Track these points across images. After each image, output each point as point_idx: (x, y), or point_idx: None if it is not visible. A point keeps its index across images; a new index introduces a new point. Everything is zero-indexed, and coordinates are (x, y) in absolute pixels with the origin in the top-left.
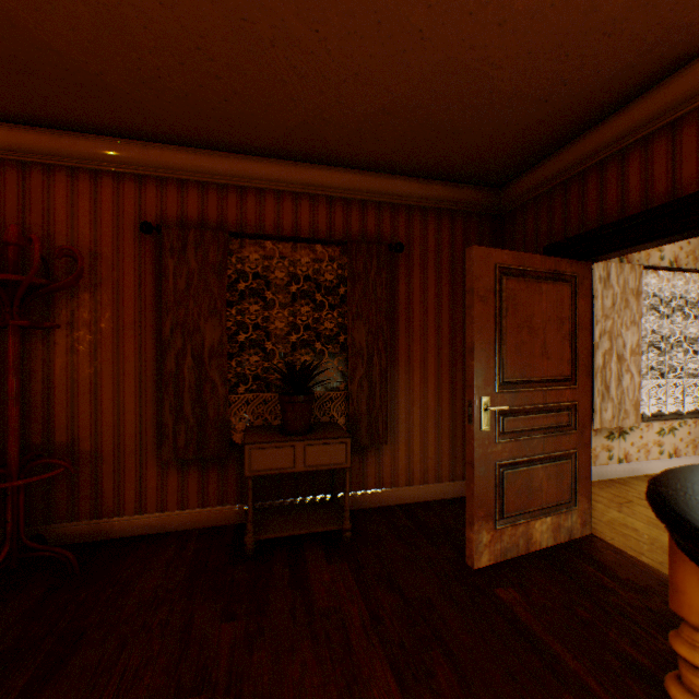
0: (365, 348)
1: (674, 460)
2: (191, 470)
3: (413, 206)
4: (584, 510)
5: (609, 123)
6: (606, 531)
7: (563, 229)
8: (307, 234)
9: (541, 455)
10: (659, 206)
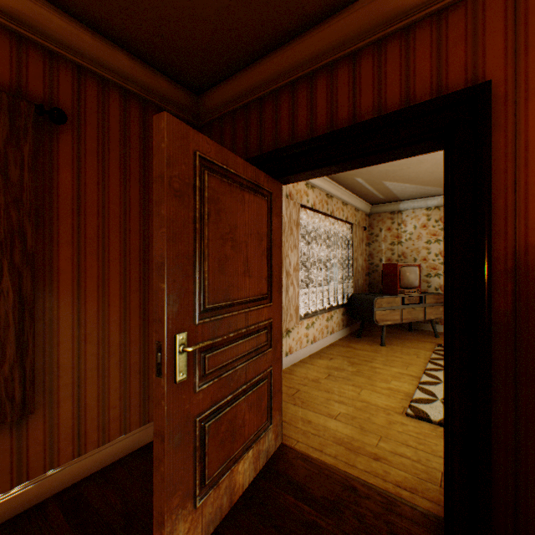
0: None
1: (314, 345)
2: None
3: (87, 70)
4: (278, 423)
5: (304, 41)
6: (292, 433)
7: (259, 147)
8: None
9: (245, 386)
10: (347, 128)
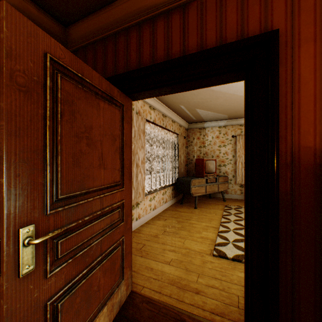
0: None
1: (155, 211)
2: None
3: None
4: (129, 276)
5: None
6: (140, 281)
7: (114, 70)
8: None
9: (100, 258)
10: (179, 58)
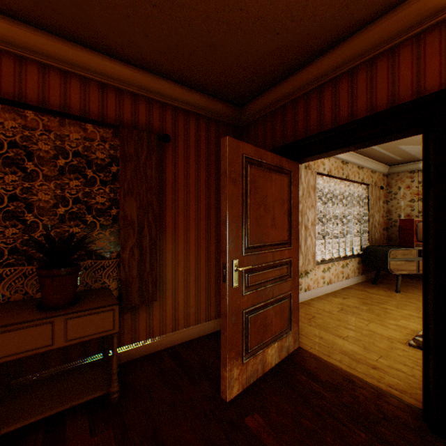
0: (136, 221)
1: (329, 286)
2: None
3: (178, 108)
4: (295, 331)
5: (314, 66)
6: (307, 342)
7: (282, 139)
8: (78, 112)
9: (272, 299)
10: (345, 124)
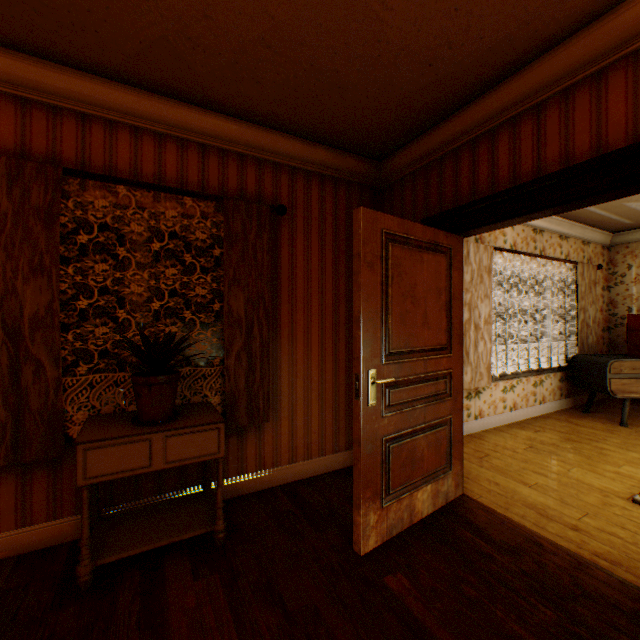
0: (244, 318)
1: (513, 413)
2: (5, 479)
3: (297, 169)
4: (458, 472)
5: (483, 102)
6: (475, 489)
7: (438, 204)
8: (174, 184)
9: (423, 425)
10: (528, 183)
